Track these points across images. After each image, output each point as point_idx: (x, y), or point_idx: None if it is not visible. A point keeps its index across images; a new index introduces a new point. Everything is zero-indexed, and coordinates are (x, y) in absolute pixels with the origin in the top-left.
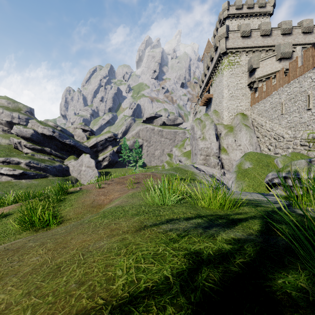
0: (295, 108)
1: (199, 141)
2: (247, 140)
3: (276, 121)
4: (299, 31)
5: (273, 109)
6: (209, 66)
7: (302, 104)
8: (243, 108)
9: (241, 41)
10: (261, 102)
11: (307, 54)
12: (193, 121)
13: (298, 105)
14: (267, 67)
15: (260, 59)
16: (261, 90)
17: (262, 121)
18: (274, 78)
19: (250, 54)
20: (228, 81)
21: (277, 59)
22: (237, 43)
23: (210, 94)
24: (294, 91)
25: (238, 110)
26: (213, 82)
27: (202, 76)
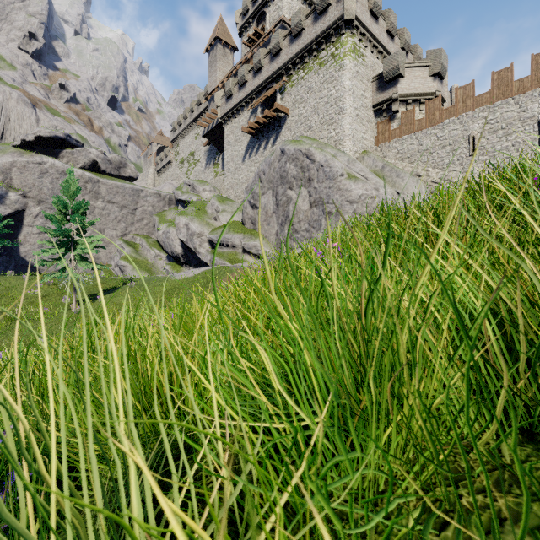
0: (508, 144)
1: (346, 182)
2: (423, 192)
3: (455, 167)
4: (411, 58)
5: (446, 148)
6: (283, 48)
7: (527, 137)
8: (369, 145)
9: (369, 18)
10: (410, 137)
11: (539, 61)
12: (290, 144)
13: (516, 139)
14: (416, 81)
15: (406, 64)
16: (410, 116)
17: (416, 169)
18: (423, 105)
19: (374, 53)
20: (353, 83)
21: (432, 73)
22: (366, 17)
23: (285, 106)
24: (504, 118)
25: (363, 145)
26: (294, 85)
27: (245, 71)
